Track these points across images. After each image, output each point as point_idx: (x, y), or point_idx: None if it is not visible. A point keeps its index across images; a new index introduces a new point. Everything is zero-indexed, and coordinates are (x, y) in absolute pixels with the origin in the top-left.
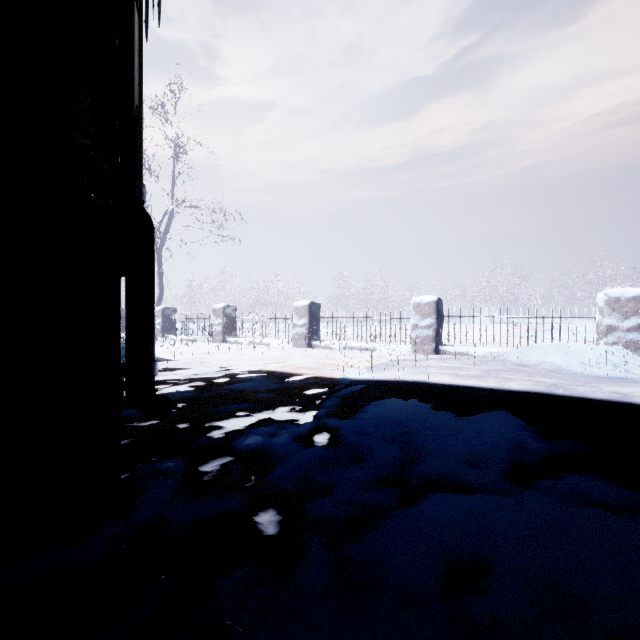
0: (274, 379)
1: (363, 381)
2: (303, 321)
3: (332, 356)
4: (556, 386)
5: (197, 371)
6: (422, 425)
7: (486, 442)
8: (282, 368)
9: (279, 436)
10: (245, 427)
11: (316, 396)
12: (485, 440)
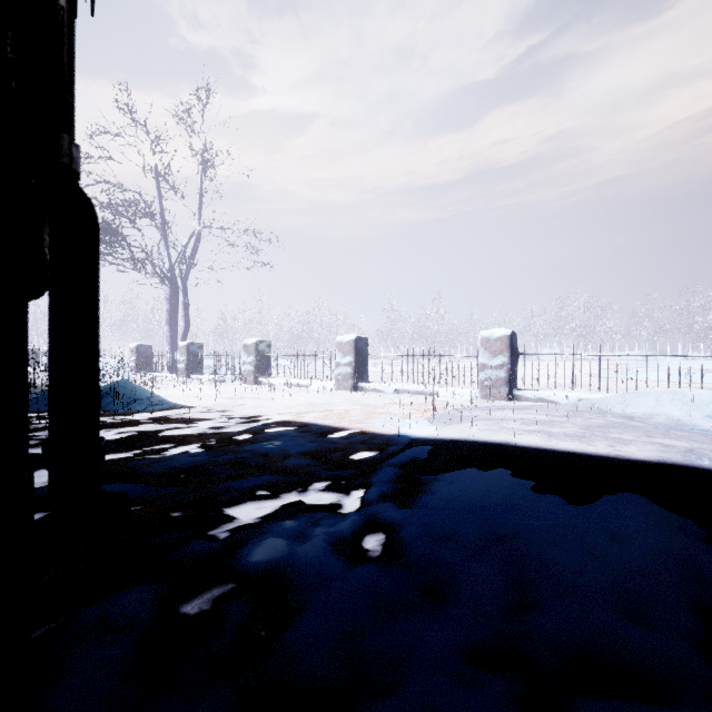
0: (310, 436)
1: (425, 440)
2: (348, 359)
3: (383, 402)
4: (695, 453)
5: (217, 423)
6: (525, 524)
7: (641, 566)
8: (321, 419)
9: (310, 542)
10: (263, 519)
11: (364, 464)
12: (638, 562)
